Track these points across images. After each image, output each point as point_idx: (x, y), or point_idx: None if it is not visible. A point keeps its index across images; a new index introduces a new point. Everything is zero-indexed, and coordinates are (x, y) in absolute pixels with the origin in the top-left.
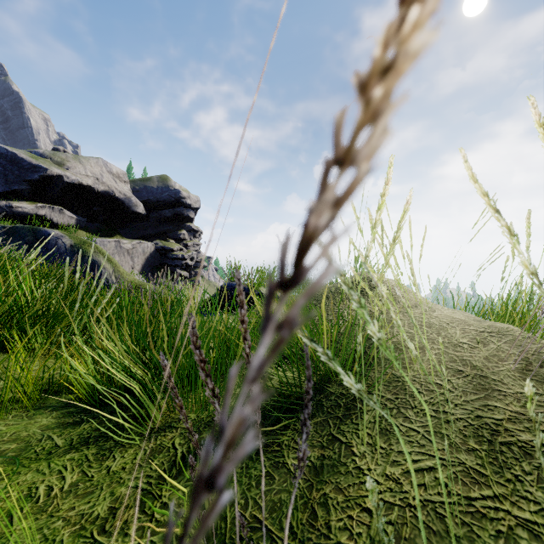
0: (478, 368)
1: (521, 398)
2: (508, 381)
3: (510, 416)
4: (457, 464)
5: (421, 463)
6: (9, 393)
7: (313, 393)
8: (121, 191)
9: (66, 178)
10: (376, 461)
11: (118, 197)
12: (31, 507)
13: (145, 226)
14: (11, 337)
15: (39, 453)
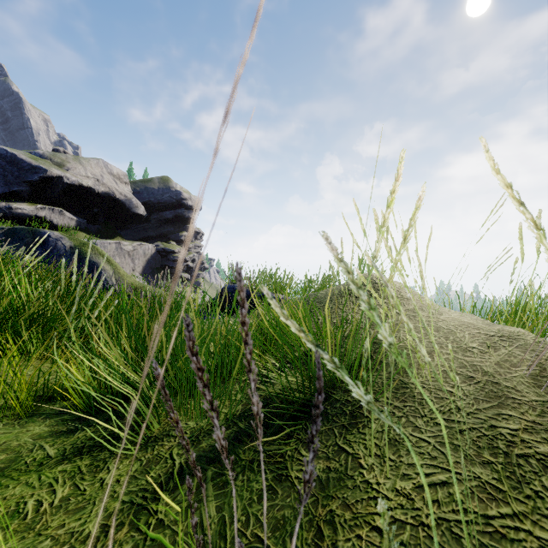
0: (490, 374)
1: (536, 406)
2: (522, 388)
3: (526, 425)
4: (472, 478)
5: (433, 477)
6: (2, 400)
7: None
8: (121, 192)
9: (66, 179)
10: (385, 475)
11: (119, 198)
12: (18, 524)
13: (146, 228)
14: (6, 341)
15: (29, 464)
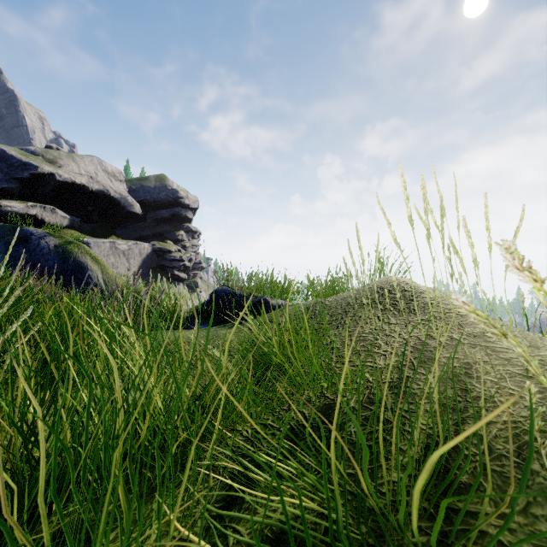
0: None
1: None
2: None
3: None
4: None
5: None
6: None
7: None
8: (116, 190)
9: (58, 176)
10: None
11: (113, 197)
12: None
13: (142, 227)
14: None
15: None
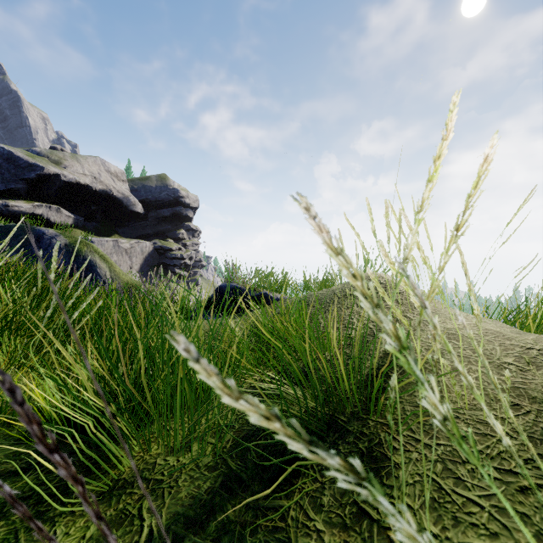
0: (540, 401)
1: None
2: None
3: None
4: None
5: None
6: None
7: (324, 429)
8: (119, 190)
9: (63, 176)
10: None
11: (116, 196)
12: None
13: (144, 225)
14: None
15: None
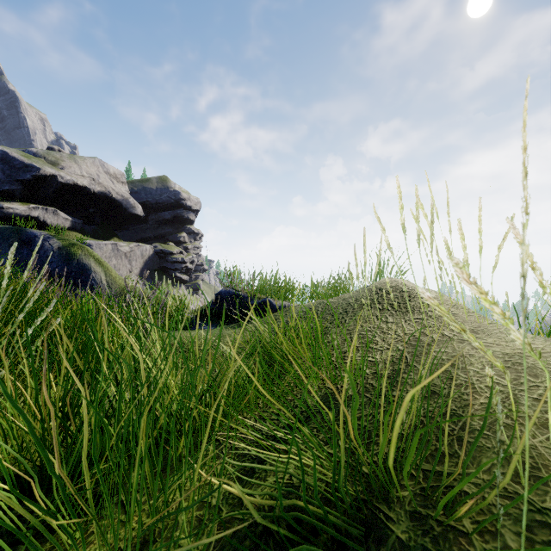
0: None
1: None
2: None
3: None
4: None
5: None
6: None
7: (360, 535)
8: (118, 192)
9: (60, 178)
10: None
11: (115, 198)
12: None
13: (144, 228)
14: None
15: None
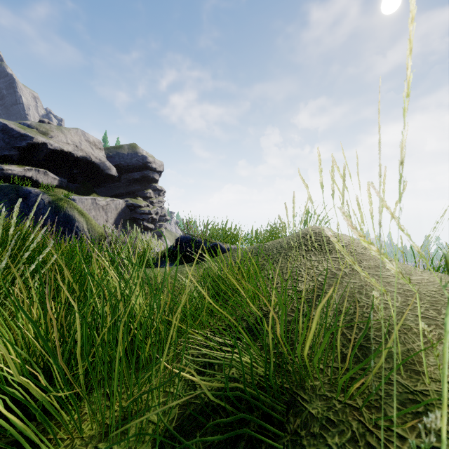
0: None
1: None
2: None
3: None
4: None
5: None
6: None
7: (283, 411)
8: (96, 157)
9: (50, 145)
10: None
11: (94, 162)
12: None
13: (118, 186)
14: None
15: None
